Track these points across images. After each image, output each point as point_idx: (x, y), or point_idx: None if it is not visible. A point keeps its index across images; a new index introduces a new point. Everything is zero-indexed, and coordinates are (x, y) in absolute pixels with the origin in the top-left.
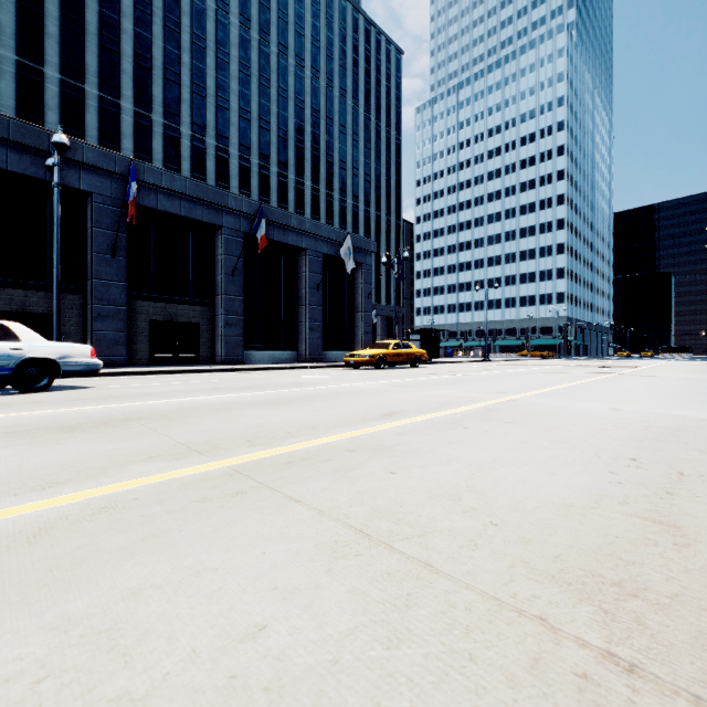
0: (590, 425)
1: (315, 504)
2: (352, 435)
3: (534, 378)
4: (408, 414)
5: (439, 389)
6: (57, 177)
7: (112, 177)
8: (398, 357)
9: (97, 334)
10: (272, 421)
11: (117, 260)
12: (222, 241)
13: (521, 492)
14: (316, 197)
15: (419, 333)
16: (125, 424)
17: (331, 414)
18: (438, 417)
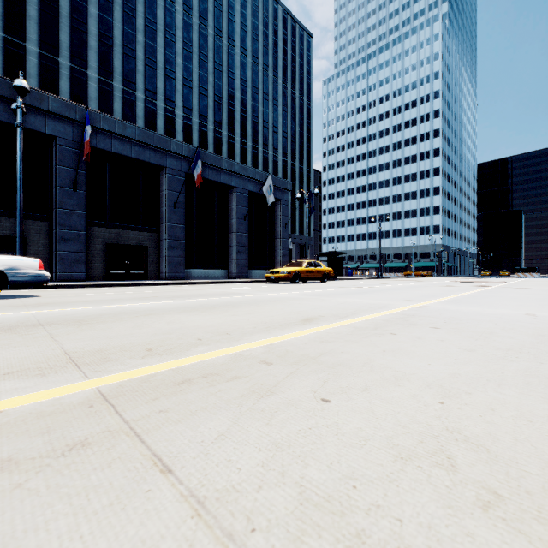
0: (525, 331)
1: (195, 478)
2: (270, 342)
3: (427, 289)
4: (327, 319)
5: (349, 297)
6: (20, 117)
7: (73, 124)
8: (310, 273)
9: (61, 254)
10: (186, 326)
11: (78, 192)
12: (166, 179)
13: (545, 443)
14: (244, 149)
15: (326, 255)
16: (28, 330)
17: (250, 319)
18: (358, 322)
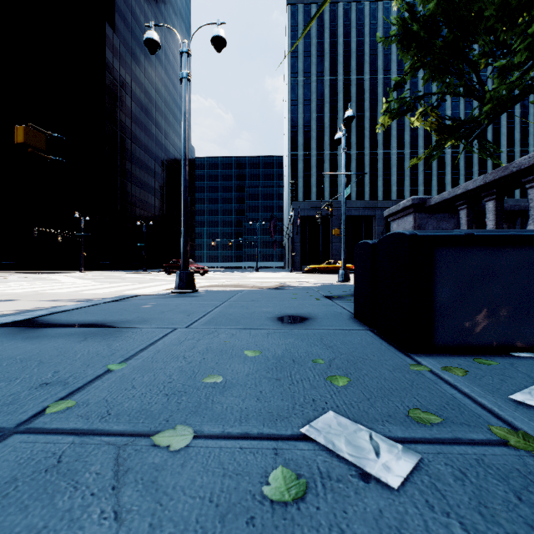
0: None
1: None
2: None
3: None
4: None
5: None
6: None
7: None
8: None
9: None
10: None
11: None
12: None
13: None
14: (510, 156)
15: None
16: None
17: None
18: None
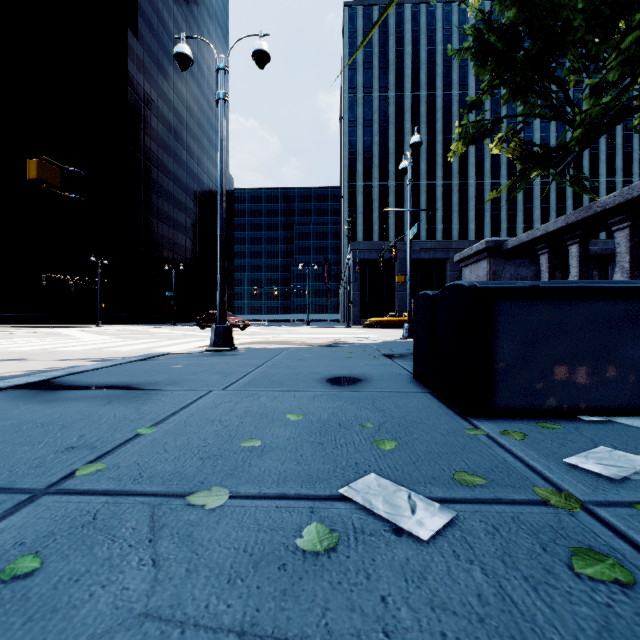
0: None
1: None
2: None
3: None
4: None
5: None
6: None
7: None
8: None
9: None
10: None
11: None
12: None
13: None
14: (611, 188)
15: None
16: None
17: None
18: None
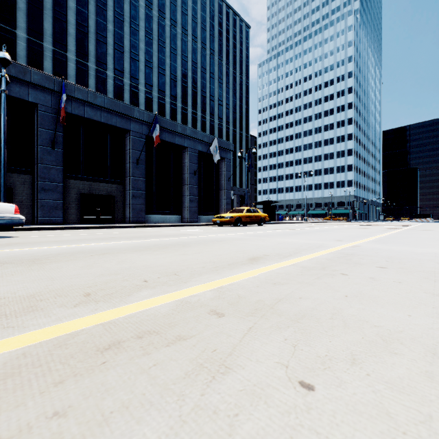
0: None
1: None
2: (219, 285)
3: (350, 231)
4: (272, 259)
5: (286, 238)
6: (4, 85)
7: (52, 93)
8: (249, 218)
9: (41, 202)
10: (136, 266)
11: (56, 151)
12: (130, 140)
13: None
14: (195, 118)
15: (262, 203)
16: None
17: (198, 259)
18: (303, 261)
